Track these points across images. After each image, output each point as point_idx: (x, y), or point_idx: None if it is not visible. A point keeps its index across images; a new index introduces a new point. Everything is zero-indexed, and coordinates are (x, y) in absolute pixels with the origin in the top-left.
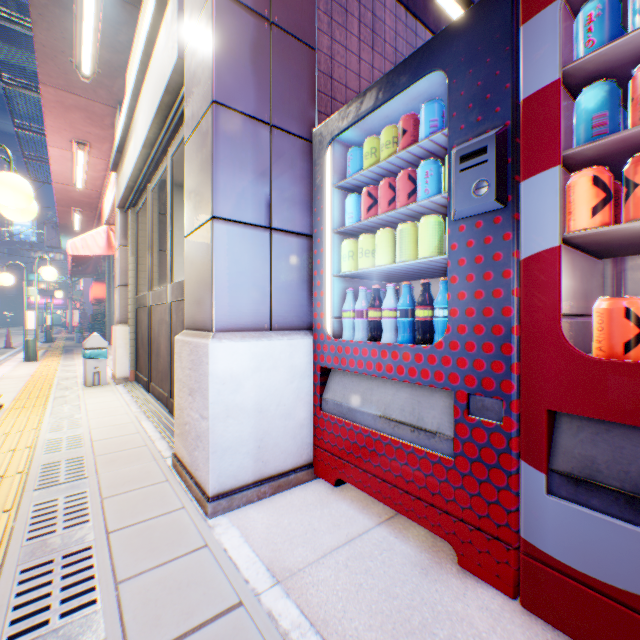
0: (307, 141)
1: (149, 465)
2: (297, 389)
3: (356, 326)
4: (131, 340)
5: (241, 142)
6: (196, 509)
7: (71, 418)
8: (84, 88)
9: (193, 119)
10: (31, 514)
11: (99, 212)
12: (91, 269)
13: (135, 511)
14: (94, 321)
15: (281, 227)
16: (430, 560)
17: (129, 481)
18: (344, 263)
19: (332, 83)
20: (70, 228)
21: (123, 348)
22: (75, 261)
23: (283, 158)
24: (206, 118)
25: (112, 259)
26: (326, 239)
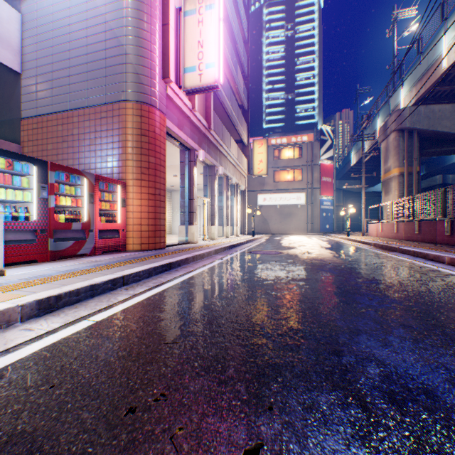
0: None
1: None
2: None
3: None
4: None
5: None
6: None
7: None
8: None
9: None
10: None
11: None
12: None
13: None
14: None
15: None
16: (35, 265)
17: None
18: None
19: None
20: None
21: None
22: None
23: None
24: None
25: None
26: None
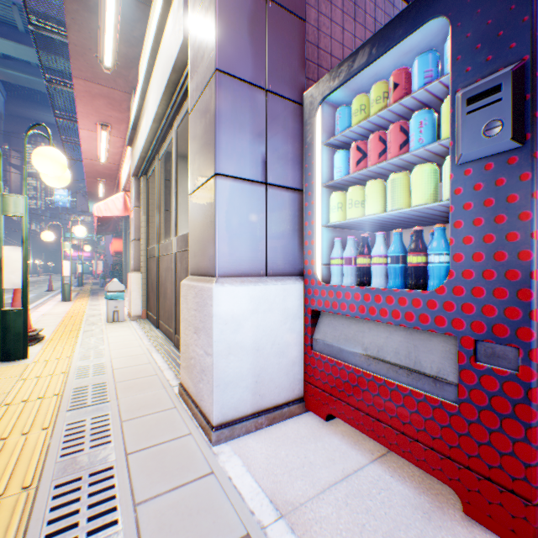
0: (297, 104)
1: (159, 392)
2: (289, 330)
3: (344, 272)
4: (143, 285)
5: (240, 106)
6: (201, 436)
7: (96, 349)
8: (106, 79)
9: (197, 89)
10: (64, 432)
11: (118, 181)
12: (111, 228)
13: (149, 435)
14: (114, 269)
15: (275, 182)
16: (430, 504)
17: (143, 406)
18: (333, 214)
19: (318, 52)
20: (96, 195)
21: (136, 291)
22: (99, 221)
23: (276, 120)
24: (209, 86)
25: (127, 219)
26: (316, 192)
